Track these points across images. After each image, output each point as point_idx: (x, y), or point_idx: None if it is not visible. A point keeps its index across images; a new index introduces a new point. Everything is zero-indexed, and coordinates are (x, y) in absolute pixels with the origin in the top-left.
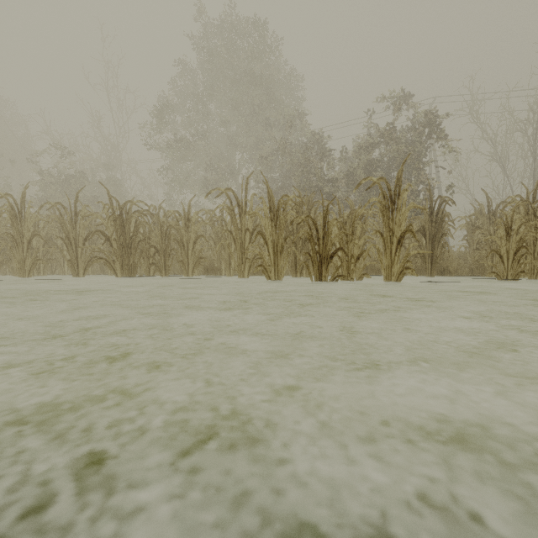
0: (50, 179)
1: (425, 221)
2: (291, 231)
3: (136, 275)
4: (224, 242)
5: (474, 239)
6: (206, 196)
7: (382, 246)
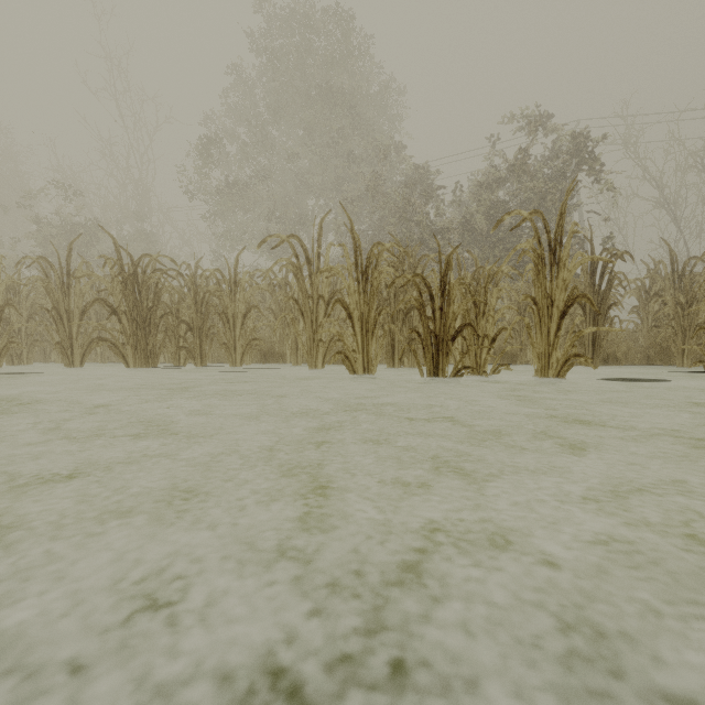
0: (54, 230)
1: (585, 285)
2: (386, 300)
3: (164, 363)
4: (288, 316)
5: (651, 311)
6: (259, 246)
7: (518, 322)
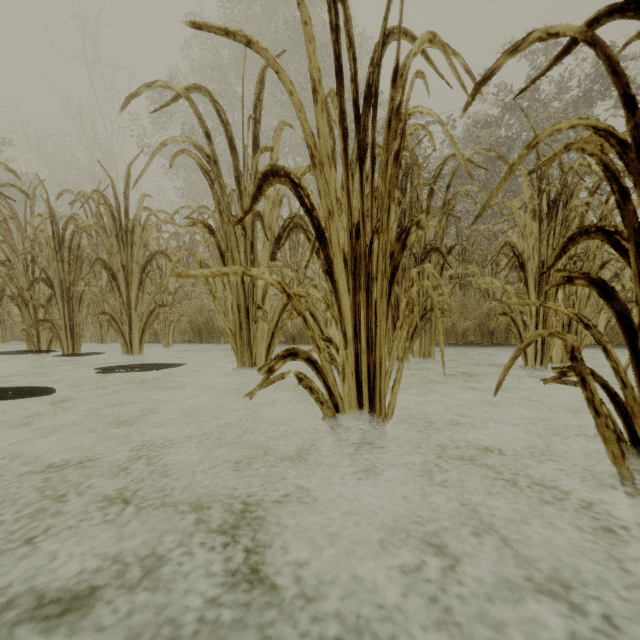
0: None
1: None
2: None
3: None
4: None
5: None
6: (123, 105)
7: None
